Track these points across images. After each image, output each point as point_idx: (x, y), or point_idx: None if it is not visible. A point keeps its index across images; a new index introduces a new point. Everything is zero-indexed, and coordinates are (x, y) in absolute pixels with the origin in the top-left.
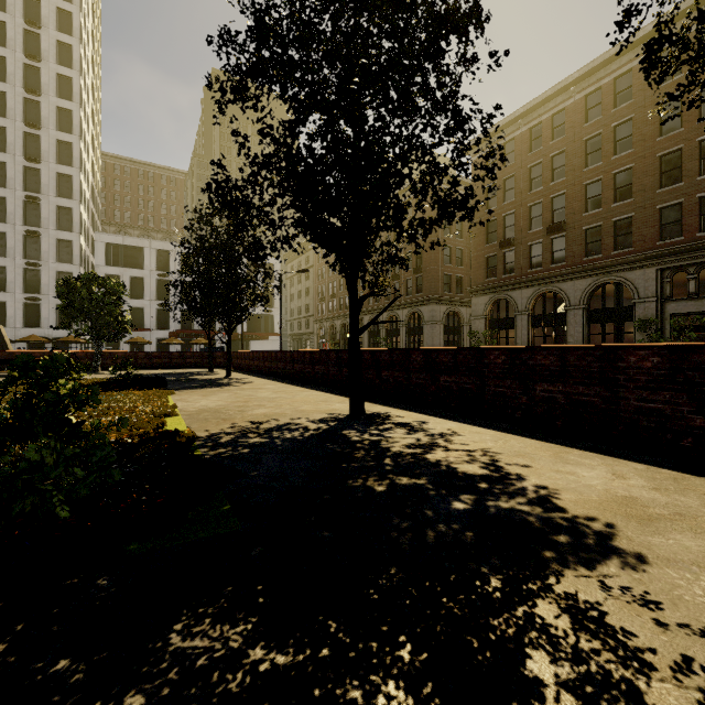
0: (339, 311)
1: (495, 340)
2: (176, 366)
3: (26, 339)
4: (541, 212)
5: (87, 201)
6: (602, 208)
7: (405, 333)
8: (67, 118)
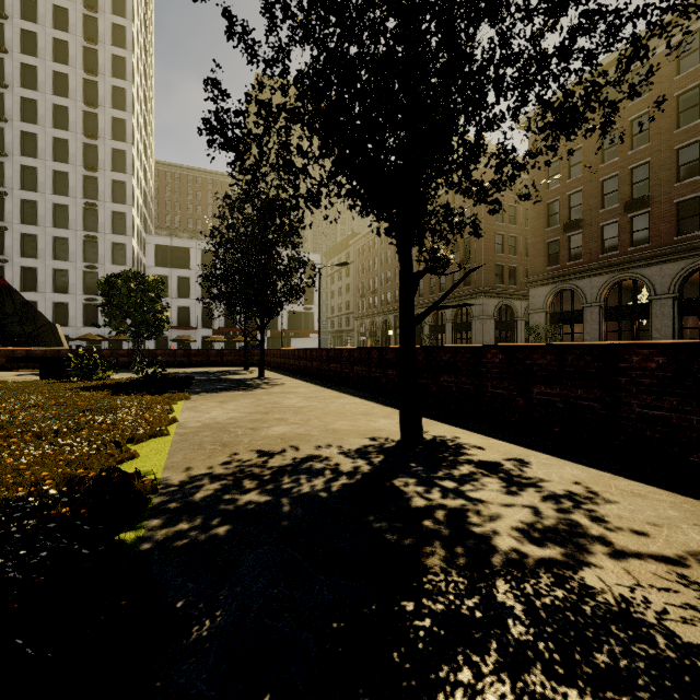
0: (380, 307)
1: (558, 336)
2: (214, 364)
3: (83, 338)
4: (616, 186)
5: (140, 206)
6: (699, 176)
7: (452, 329)
8: (121, 127)
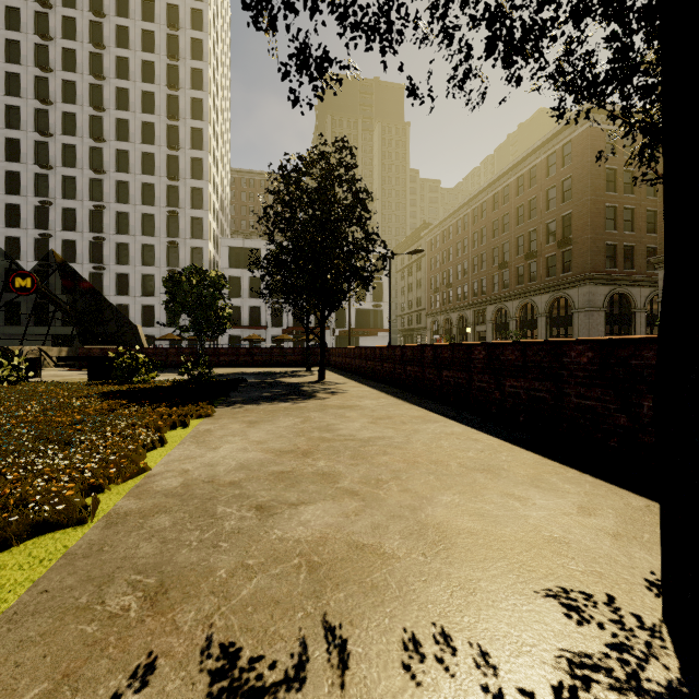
0: (456, 302)
1: None
2: (277, 364)
3: (164, 337)
4: None
5: (217, 211)
6: None
7: (545, 324)
8: (199, 137)
